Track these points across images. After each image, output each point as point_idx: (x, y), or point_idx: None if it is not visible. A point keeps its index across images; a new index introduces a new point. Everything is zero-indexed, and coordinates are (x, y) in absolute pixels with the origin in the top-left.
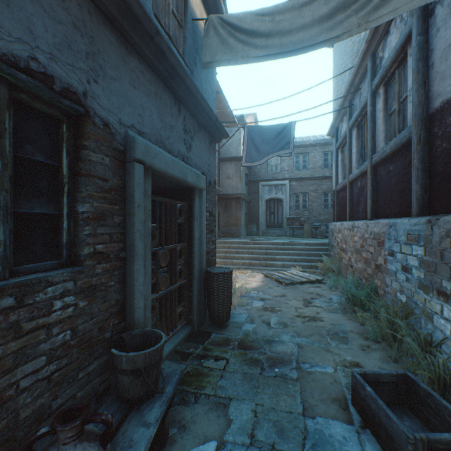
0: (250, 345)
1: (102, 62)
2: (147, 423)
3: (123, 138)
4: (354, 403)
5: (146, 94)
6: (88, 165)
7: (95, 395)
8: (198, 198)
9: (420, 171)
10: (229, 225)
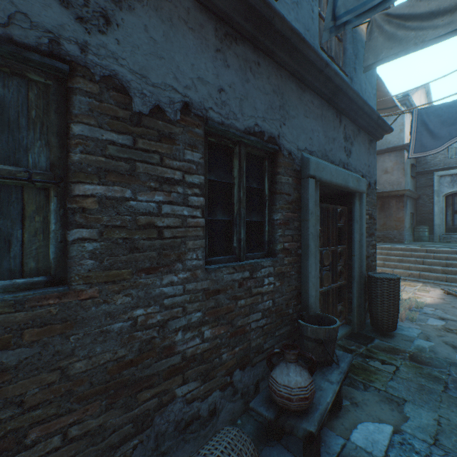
0: (426, 361)
1: (287, 108)
2: (330, 381)
3: (299, 160)
4: None
5: (314, 119)
6: (280, 186)
7: None
8: (357, 201)
9: None
10: (386, 228)
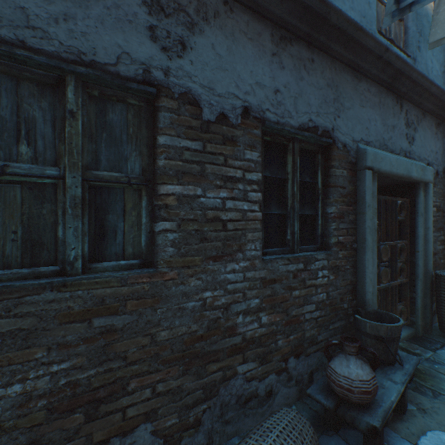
0: None
1: (341, 100)
2: (393, 380)
3: (354, 152)
4: None
5: (370, 108)
6: (334, 179)
7: (338, 346)
8: (422, 192)
9: None
10: None
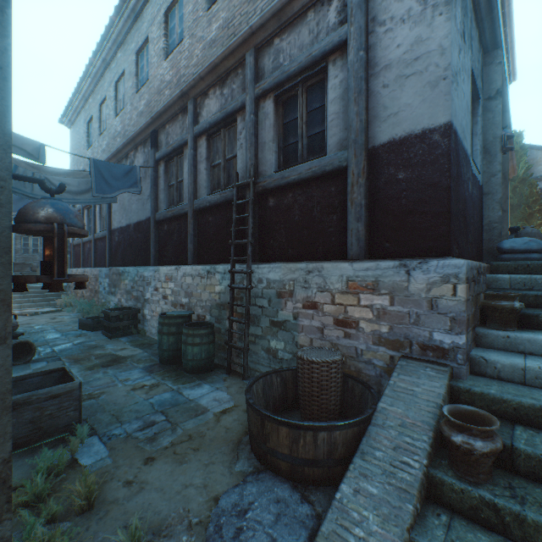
0: (26, 331)
1: None
2: None
3: None
4: (81, 327)
5: None
6: None
7: None
8: None
9: (109, 250)
10: None
